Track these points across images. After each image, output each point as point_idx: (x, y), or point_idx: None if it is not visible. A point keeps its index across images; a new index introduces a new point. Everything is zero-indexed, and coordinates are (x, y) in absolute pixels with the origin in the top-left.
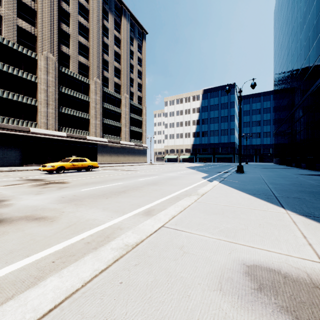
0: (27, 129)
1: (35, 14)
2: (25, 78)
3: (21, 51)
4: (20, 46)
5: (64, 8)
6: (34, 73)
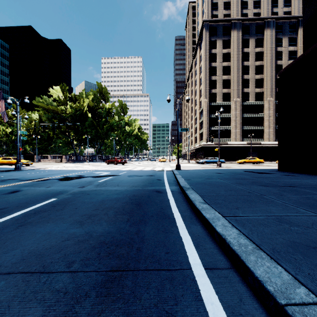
0: (259, 142)
1: (262, 80)
2: (258, 117)
3: (256, 104)
4: (256, 102)
5: (278, 64)
6: (262, 112)
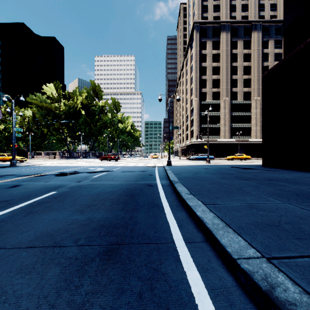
0: (247, 140)
1: (250, 80)
2: (246, 115)
3: (244, 103)
4: (244, 101)
5: (265, 65)
6: (249, 111)
